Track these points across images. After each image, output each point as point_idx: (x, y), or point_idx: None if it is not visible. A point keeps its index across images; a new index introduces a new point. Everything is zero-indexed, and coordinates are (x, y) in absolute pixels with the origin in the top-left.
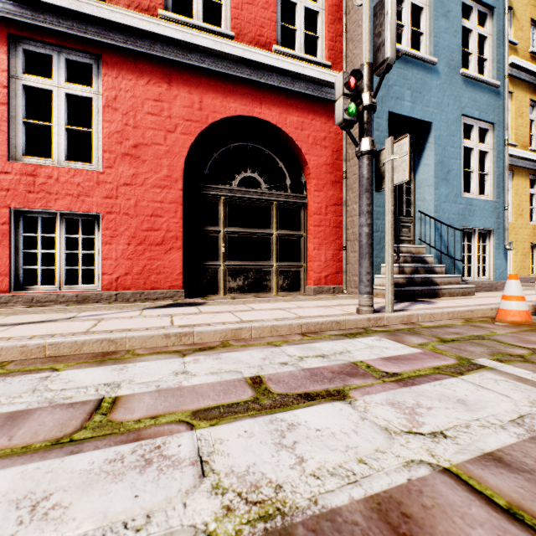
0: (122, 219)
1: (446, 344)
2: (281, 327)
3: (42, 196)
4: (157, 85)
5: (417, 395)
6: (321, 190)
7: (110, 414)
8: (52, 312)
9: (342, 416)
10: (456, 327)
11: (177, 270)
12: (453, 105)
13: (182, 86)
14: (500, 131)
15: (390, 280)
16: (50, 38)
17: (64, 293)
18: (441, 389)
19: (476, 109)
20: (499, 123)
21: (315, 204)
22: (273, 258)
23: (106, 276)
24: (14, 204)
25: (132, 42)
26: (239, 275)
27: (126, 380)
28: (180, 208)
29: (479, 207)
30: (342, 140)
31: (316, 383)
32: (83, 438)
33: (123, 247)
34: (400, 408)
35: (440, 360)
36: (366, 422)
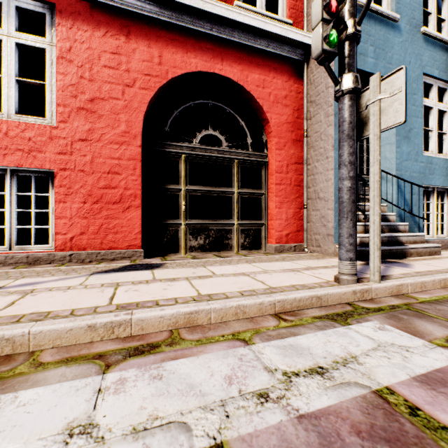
0: (77, 175)
1: None
2: (249, 307)
3: None
4: (115, 38)
5: None
6: (282, 148)
7: None
8: None
9: None
10: None
11: (136, 229)
12: (414, 64)
13: (140, 39)
14: None
15: (377, 244)
16: None
17: (14, 254)
18: None
19: (435, 68)
20: None
21: (276, 163)
22: (234, 216)
23: (60, 236)
24: None
25: None
26: (200, 233)
27: None
28: (139, 166)
29: (439, 165)
30: (303, 98)
31: None
32: None
33: (78, 205)
34: None
35: None
36: None
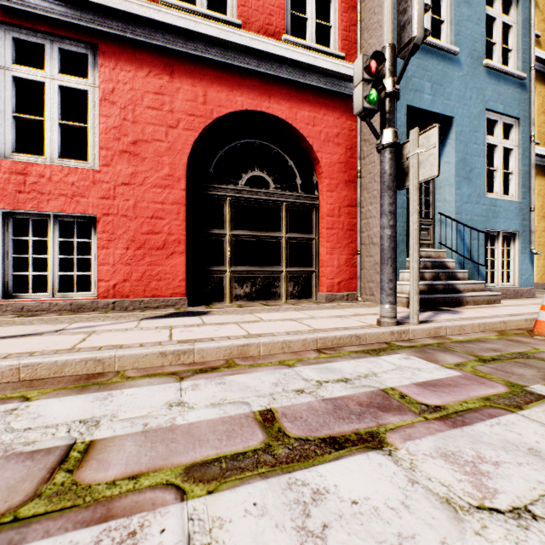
0: (120, 221)
1: (487, 365)
2: (294, 343)
3: (33, 196)
4: (158, 77)
5: (474, 442)
6: (333, 190)
7: (77, 472)
8: (40, 323)
9: (384, 477)
10: (491, 341)
11: (180, 277)
12: (476, 99)
13: (184, 78)
14: (526, 127)
15: (415, 289)
16: (42, 26)
17: (57, 301)
18: (502, 431)
19: (500, 103)
20: (525, 118)
21: (327, 205)
22: (282, 263)
23: (103, 283)
24: (3, 205)
25: (131, 30)
26: (246, 281)
27: (107, 415)
28: (183, 210)
29: (503, 208)
30: (357, 136)
31: (341, 420)
32: (32, 515)
33: (121, 251)
34: (458, 463)
35: (488, 387)
36: (417, 488)
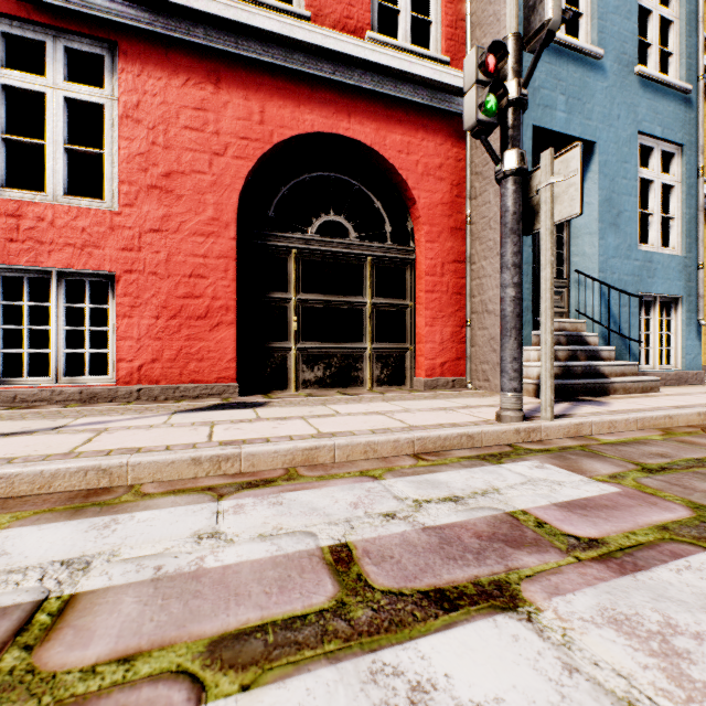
0: (148, 280)
1: (656, 476)
2: (382, 445)
3: (29, 246)
4: (199, 87)
5: (657, 598)
6: (435, 240)
7: (38, 649)
8: (35, 418)
9: (523, 661)
10: (655, 443)
11: (228, 356)
12: (625, 118)
13: (234, 89)
14: (691, 157)
15: (549, 371)
16: (42, 17)
17: (62, 388)
18: (696, 580)
19: (657, 124)
20: (690, 145)
21: (426, 261)
22: (366, 338)
23: (124, 364)
24: None
25: (162, 23)
26: (317, 362)
27: (104, 553)
28: (232, 266)
29: (662, 264)
30: (466, 169)
31: (452, 562)
32: None
33: (149, 321)
34: (637, 635)
35: (662, 510)
36: (579, 681)
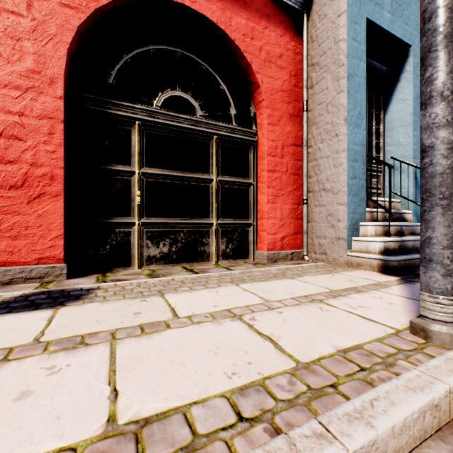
0: None
1: None
2: None
3: None
4: None
5: None
6: (276, 124)
7: None
8: None
9: None
10: None
11: (54, 232)
12: None
13: None
14: None
15: None
16: None
17: None
18: None
19: None
20: None
21: (269, 142)
22: (212, 213)
23: None
24: None
25: None
26: (163, 237)
27: None
28: (58, 129)
29: None
30: (303, 61)
31: None
32: None
33: None
34: None
35: None
36: None
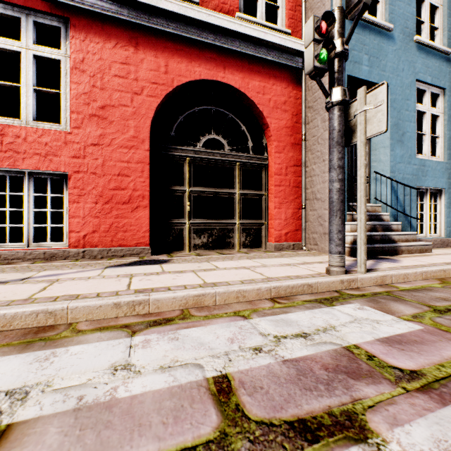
0: (90, 178)
1: (445, 316)
2: (249, 292)
3: (9, 155)
4: (124, 49)
5: None
6: (281, 152)
7: None
8: (11, 271)
9: None
10: (437, 290)
11: (144, 228)
12: (407, 71)
13: (148, 50)
14: (450, 96)
15: (363, 239)
16: (18, 0)
17: (32, 250)
18: None
19: (428, 74)
20: (450, 88)
21: (276, 165)
22: (236, 216)
23: (74, 234)
24: None
25: (99, 5)
26: (203, 232)
27: (40, 383)
28: (146, 168)
29: (431, 168)
30: (302, 104)
31: (309, 393)
32: None
33: (90, 205)
34: None
35: None
36: None
